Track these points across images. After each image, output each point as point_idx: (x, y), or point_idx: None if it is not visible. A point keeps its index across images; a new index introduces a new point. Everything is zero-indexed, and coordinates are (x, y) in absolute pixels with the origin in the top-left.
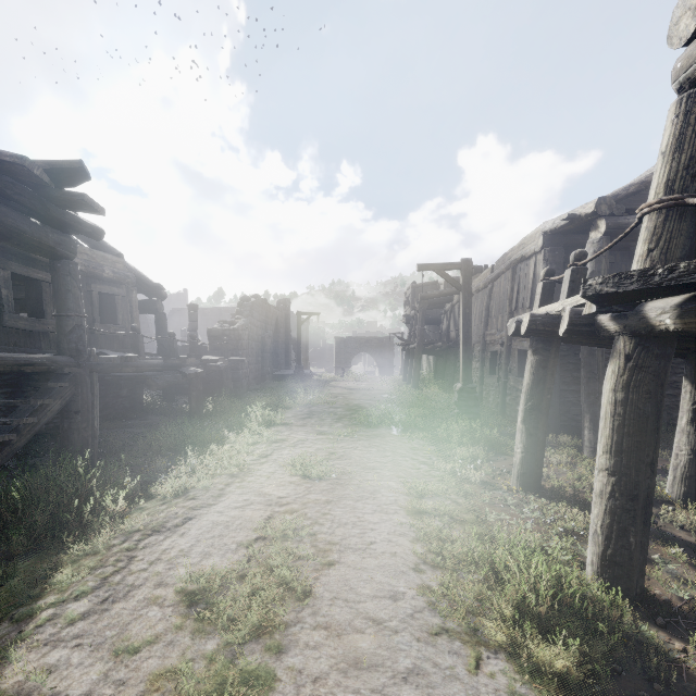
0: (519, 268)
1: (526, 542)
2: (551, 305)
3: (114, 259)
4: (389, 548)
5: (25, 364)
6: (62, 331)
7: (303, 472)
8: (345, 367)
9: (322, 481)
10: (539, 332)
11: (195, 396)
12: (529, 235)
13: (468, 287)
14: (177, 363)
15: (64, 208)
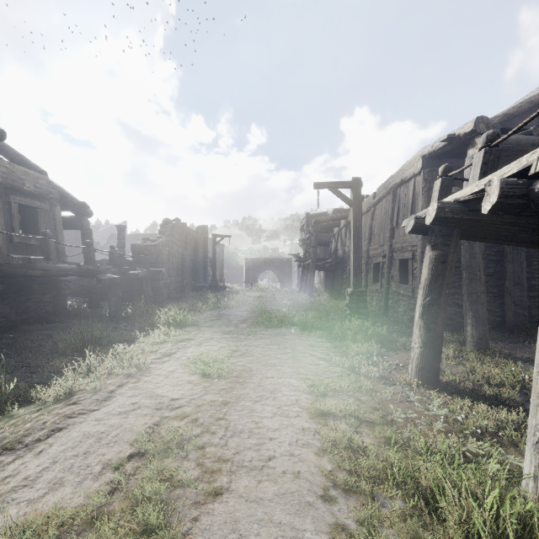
0: (399, 190)
1: (443, 446)
2: (460, 191)
3: (37, 175)
4: (291, 466)
5: None
6: None
7: (203, 370)
8: (253, 282)
9: (221, 379)
10: (448, 220)
11: (114, 301)
12: (408, 161)
13: (358, 203)
14: (94, 270)
15: None
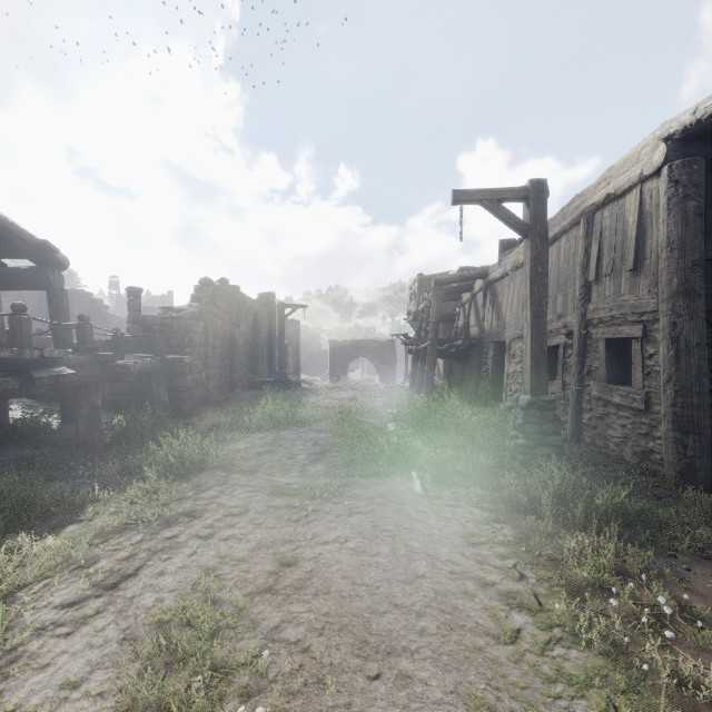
0: (599, 215)
1: None
2: None
3: None
4: None
5: None
6: None
7: (155, 703)
8: (341, 374)
9: None
10: None
11: (84, 415)
12: (620, 160)
13: (540, 228)
14: (26, 359)
15: None
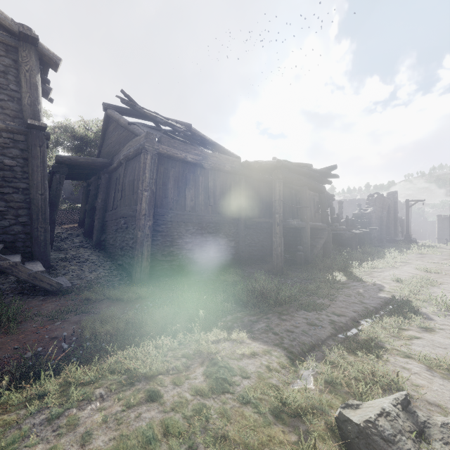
0: None
1: None
2: None
3: None
4: None
5: (319, 226)
6: (323, 216)
7: (426, 270)
8: (448, 238)
9: (436, 273)
10: None
11: (354, 244)
12: None
13: None
14: (350, 228)
15: (326, 178)
